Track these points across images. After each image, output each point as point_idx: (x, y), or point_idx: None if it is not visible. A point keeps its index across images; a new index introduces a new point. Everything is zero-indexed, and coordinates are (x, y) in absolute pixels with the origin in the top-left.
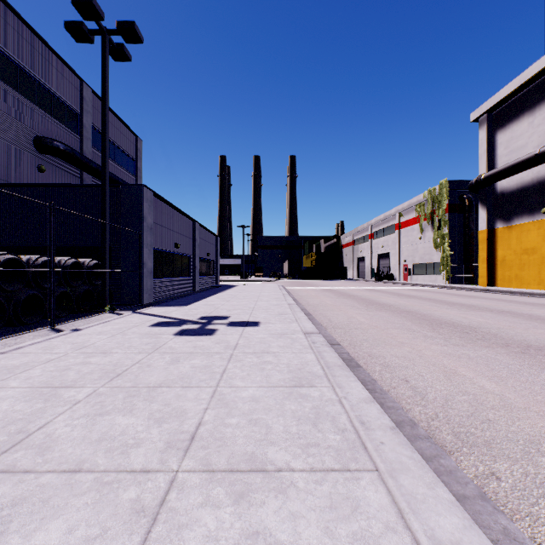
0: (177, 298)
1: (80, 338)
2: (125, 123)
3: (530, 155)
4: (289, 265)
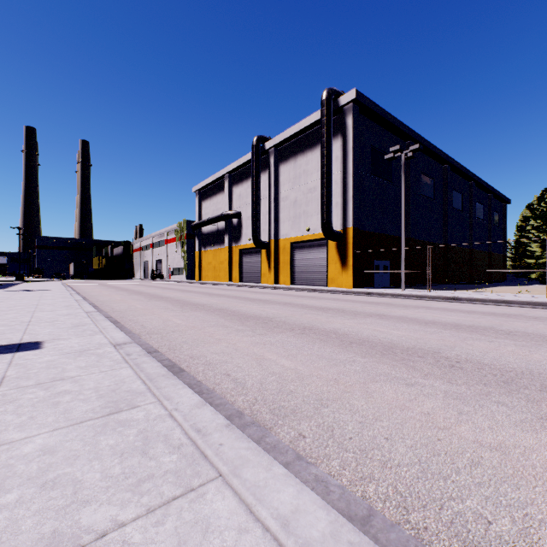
0: None
1: None
2: None
3: (205, 220)
4: (76, 266)
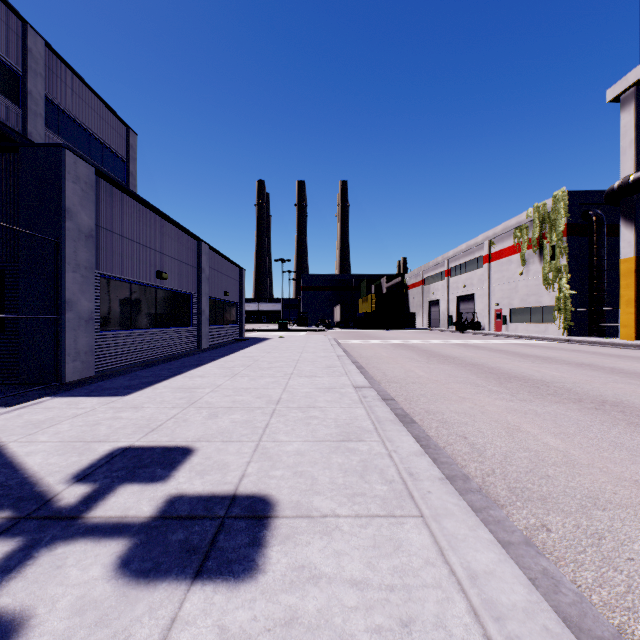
0: (156, 364)
1: None
2: (107, 105)
3: None
4: (342, 310)
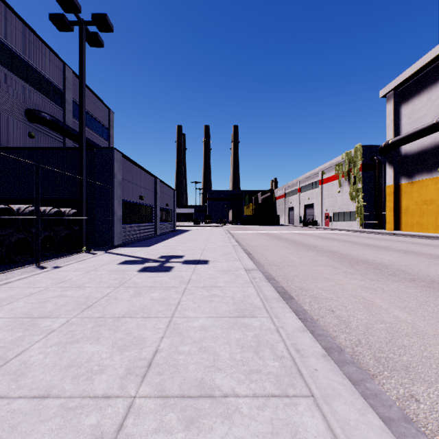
0: (142, 240)
1: (59, 274)
2: (100, 99)
3: (428, 124)
4: (233, 213)
